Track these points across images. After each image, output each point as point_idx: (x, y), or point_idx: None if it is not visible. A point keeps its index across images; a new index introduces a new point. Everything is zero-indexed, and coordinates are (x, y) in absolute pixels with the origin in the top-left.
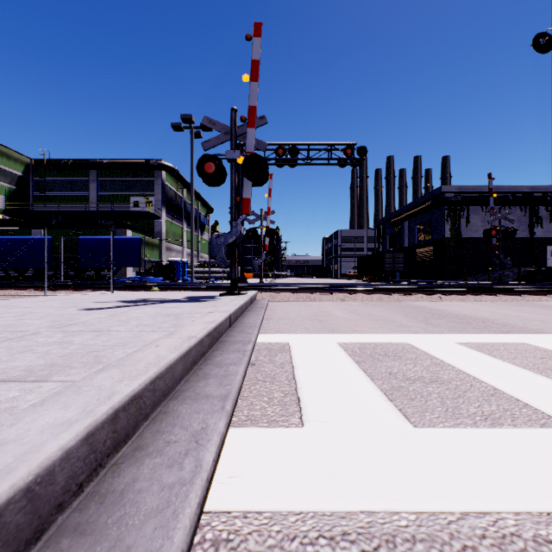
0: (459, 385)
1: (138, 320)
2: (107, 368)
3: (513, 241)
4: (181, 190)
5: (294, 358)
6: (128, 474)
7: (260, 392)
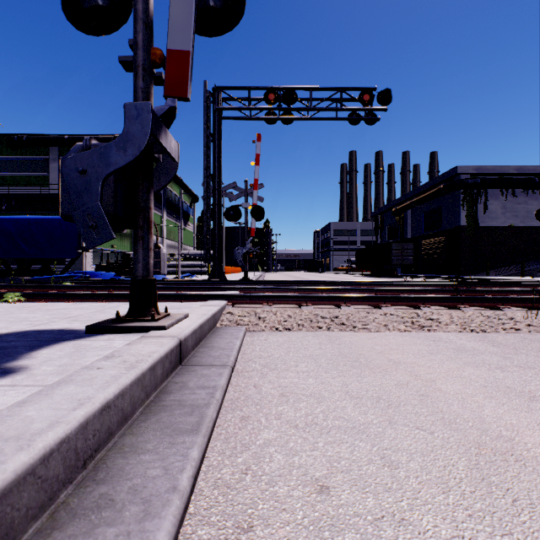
0: None
1: None
2: None
3: (537, 230)
4: None
5: None
6: None
7: None
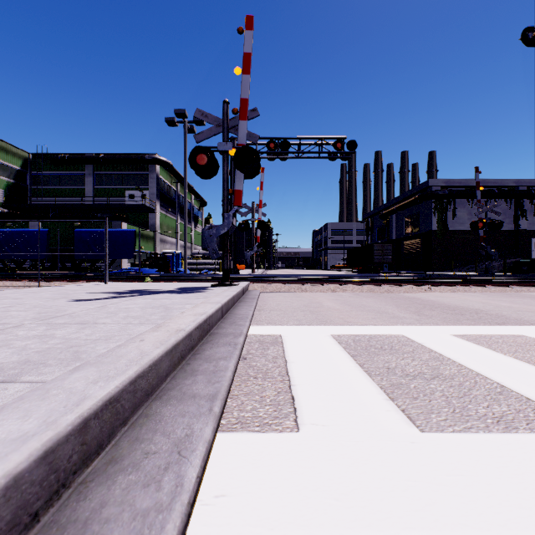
0: (462, 381)
1: (127, 312)
2: (83, 367)
3: (499, 233)
4: (175, 183)
5: (287, 351)
6: (95, 497)
7: (251, 389)
